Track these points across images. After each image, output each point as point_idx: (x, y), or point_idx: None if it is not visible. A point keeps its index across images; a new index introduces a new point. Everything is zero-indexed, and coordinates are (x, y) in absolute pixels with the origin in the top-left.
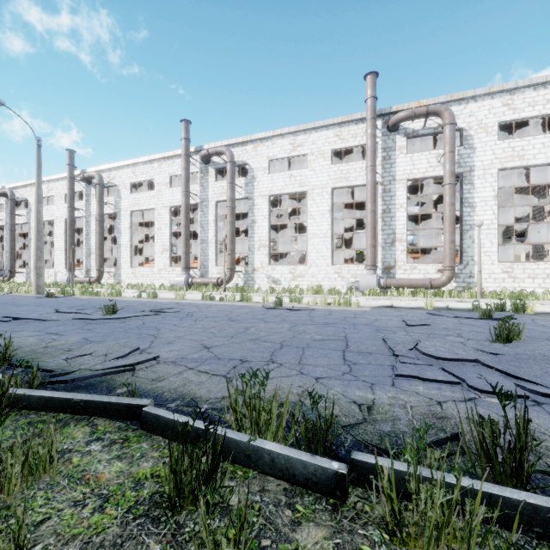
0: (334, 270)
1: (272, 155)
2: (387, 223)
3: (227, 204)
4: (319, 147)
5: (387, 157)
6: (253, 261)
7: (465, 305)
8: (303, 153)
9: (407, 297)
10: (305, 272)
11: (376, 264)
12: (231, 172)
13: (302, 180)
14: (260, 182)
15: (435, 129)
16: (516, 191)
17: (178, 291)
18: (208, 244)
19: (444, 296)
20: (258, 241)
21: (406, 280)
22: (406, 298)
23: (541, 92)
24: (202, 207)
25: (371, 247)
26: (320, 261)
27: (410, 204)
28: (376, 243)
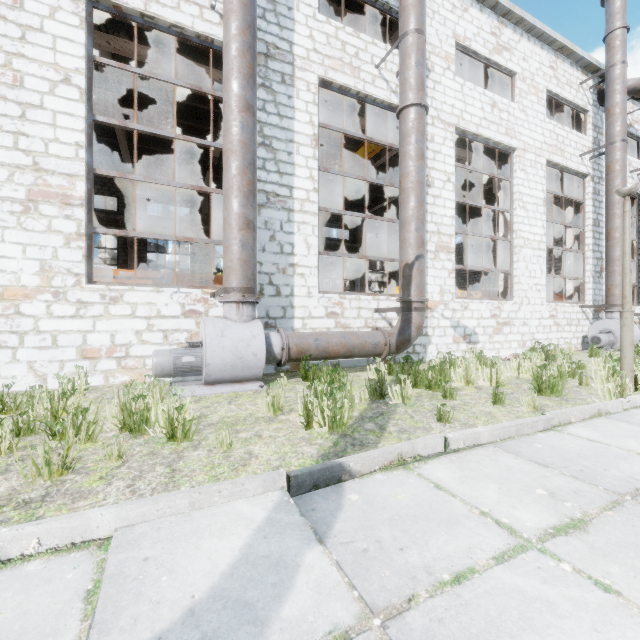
0: (550, 311)
1: (464, 34)
2: (597, 242)
3: (414, 95)
4: (532, 72)
5: (597, 141)
6: (426, 285)
7: None
8: (512, 68)
9: None
10: (515, 316)
11: (584, 303)
12: (424, 3)
13: (511, 122)
14: (440, 86)
15: (628, 126)
16: None
17: (550, 416)
18: (292, 213)
19: None
20: (435, 233)
21: None
22: None
23: None
24: (267, 74)
25: None
26: (534, 294)
27: (381, 231)
28: (584, 271)
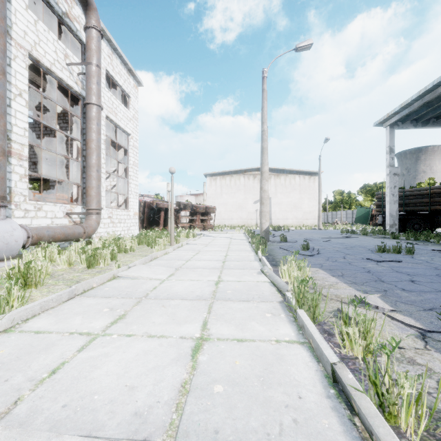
0: None
1: None
2: None
3: None
4: None
5: None
6: None
7: (221, 248)
8: None
9: (162, 251)
10: None
11: None
12: None
13: None
14: None
15: (63, 13)
16: (34, 133)
17: None
18: None
19: (154, 245)
20: None
21: (59, 228)
22: (161, 253)
23: (123, 69)
24: None
25: (3, 154)
26: None
27: None
28: None
